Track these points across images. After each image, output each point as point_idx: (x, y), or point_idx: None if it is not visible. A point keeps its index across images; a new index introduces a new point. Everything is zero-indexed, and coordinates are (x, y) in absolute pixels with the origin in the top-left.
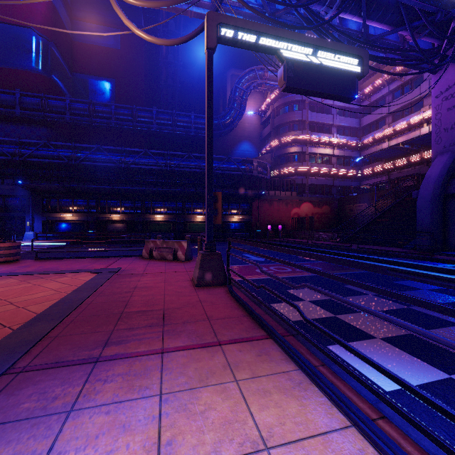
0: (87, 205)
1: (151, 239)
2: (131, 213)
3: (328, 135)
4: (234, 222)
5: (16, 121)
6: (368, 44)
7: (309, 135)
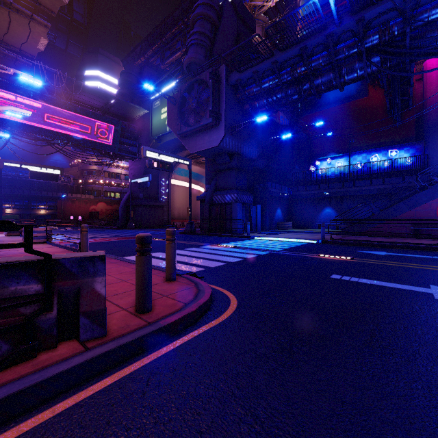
0: None
1: None
2: None
3: (118, 161)
4: (42, 214)
5: None
6: (81, 154)
7: (103, 160)
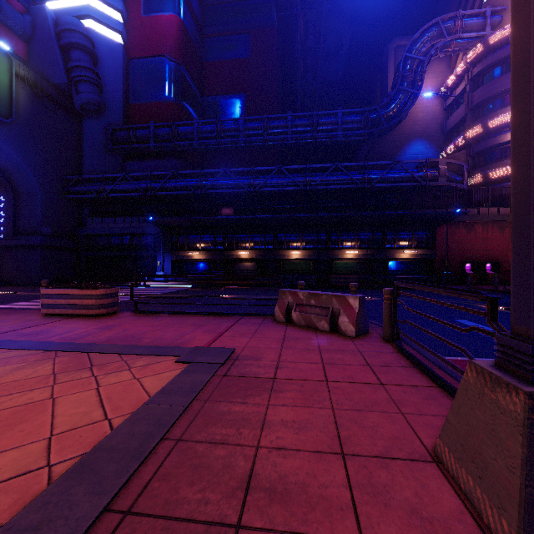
0: (213, 241)
1: (289, 289)
2: (262, 249)
3: None
4: (403, 259)
5: (152, 157)
6: None
7: None
